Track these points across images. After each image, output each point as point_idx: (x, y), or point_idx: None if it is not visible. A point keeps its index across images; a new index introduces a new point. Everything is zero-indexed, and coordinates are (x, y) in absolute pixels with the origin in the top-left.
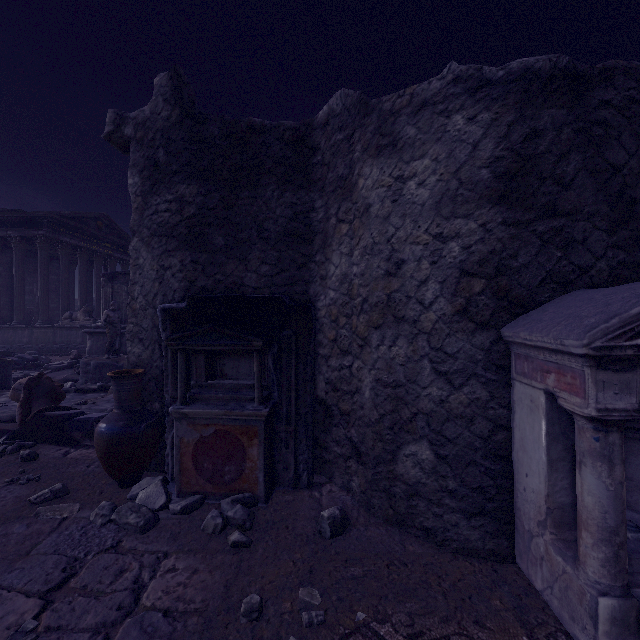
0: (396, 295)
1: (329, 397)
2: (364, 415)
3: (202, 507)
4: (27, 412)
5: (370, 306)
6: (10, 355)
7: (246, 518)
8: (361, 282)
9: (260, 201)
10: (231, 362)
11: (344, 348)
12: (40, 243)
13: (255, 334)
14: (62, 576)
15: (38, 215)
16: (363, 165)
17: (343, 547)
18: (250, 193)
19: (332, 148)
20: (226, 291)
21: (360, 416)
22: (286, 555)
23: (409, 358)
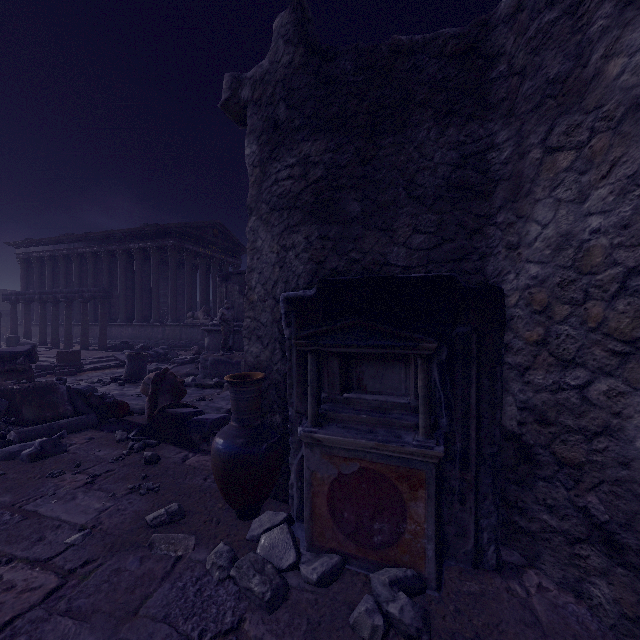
0: None
1: (528, 431)
2: (632, 479)
3: (343, 577)
4: (154, 407)
5: None
6: (148, 349)
7: (421, 626)
8: (620, 240)
9: (409, 147)
10: (372, 369)
11: (565, 356)
12: (170, 251)
13: (423, 331)
14: None
15: (169, 227)
16: (622, 33)
17: None
18: (395, 138)
19: (531, 42)
20: (363, 273)
21: (618, 478)
22: None
23: None
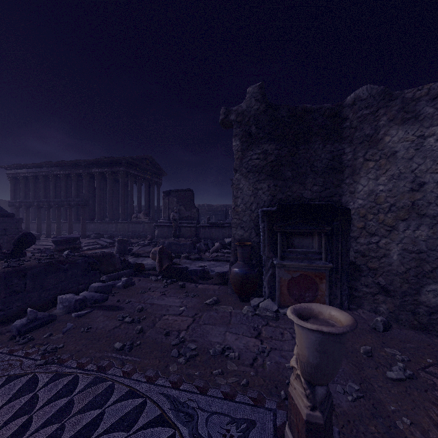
0: (418, 202)
1: (358, 260)
2: (392, 269)
3: None
4: (161, 265)
5: (397, 208)
6: (113, 237)
7: None
8: (388, 195)
9: (311, 151)
10: (297, 239)
11: (371, 232)
12: (121, 175)
13: (325, 224)
14: (256, 332)
15: (120, 159)
16: (389, 129)
17: (393, 336)
18: (305, 146)
19: (359, 118)
20: (293, 201)
21: (388, 270)
22: (362, 336)
23: (429, 237)
